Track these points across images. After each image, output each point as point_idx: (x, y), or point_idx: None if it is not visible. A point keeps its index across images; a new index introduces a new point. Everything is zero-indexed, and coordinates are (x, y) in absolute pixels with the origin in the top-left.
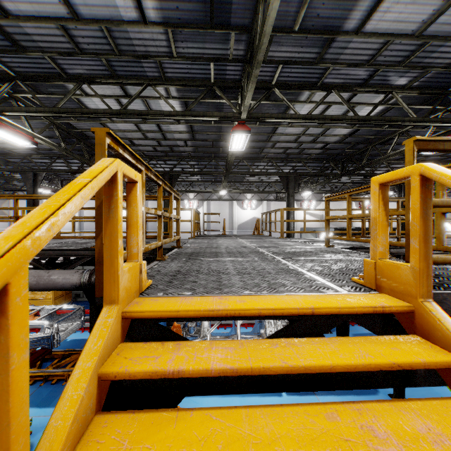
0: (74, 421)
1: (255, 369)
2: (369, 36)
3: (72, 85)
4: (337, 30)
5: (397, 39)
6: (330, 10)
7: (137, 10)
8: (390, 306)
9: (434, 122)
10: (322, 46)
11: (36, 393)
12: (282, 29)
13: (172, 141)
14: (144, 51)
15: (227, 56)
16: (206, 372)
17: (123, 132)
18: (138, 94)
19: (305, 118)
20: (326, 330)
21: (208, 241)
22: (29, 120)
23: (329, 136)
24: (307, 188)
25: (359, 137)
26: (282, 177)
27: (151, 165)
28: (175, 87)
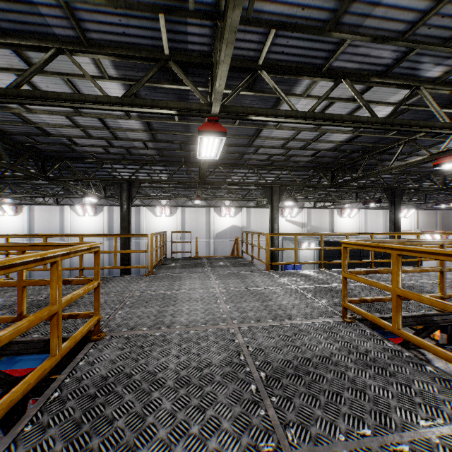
0: None
1: None
2: None
3: None
4: None
5: None
6: None
7: None
8: None
9: None
10: None
11: None
12: None
13: (127, 142)
14: None
15: (186, 4)
16: None
17: (53, 126)
18: (41, 65)
19: (305, 116)
20: None
21: (165, 289)
22: None
23: (323, 142)
24: (291, 197)
25: (358, 144)
26: (266, 188)
27: (107, 169)
28: (107, 57)
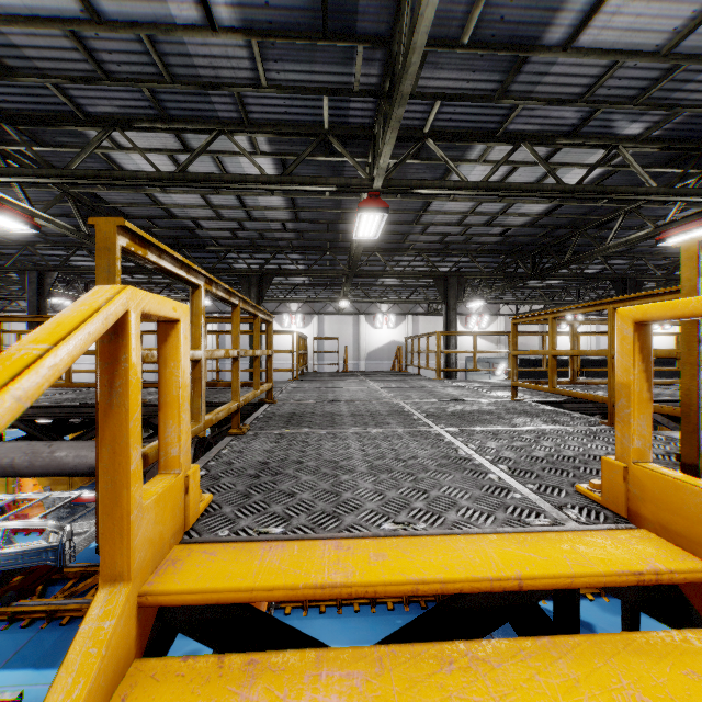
0: None
1: None
2: (585, 55)
3: (96, 132)
4: (532, 44)
5: (631, 59)
6: (523, 10)
7: (199, 6)
8: (670, 572)
9: (685, 195)
10: (507, 70)
11: (35, 642)
12: (443, 41)
13: (262, 223)
14: (212, 76)
15: (351, 85)
16: None
17: (183, 207)
18: (204, 148)
19: (477, 187)
20: (537, 598)
21: (319, 386)
22: (28, 188)
23: (513, 215)
24: (477, 296)
25: (561, 217)
26: (438, 280)
27: (229, 259)
28: (266, 135)
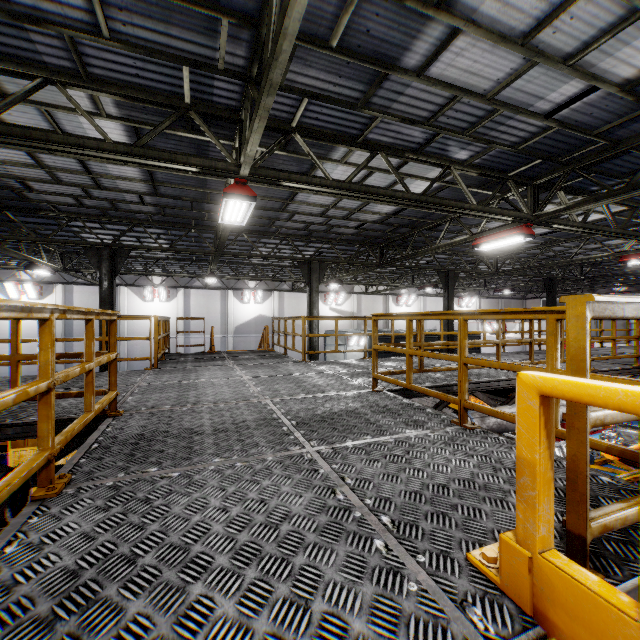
0: None
1: None
2: (434, 84)
3: None
4: (392, 63)
5: (467, 96)
6: (387, 28)
7: None
8: None
9: (495, 213)
10: (369, 82)
11: None
12: (312, 38)
13: (114, 193)
14: (29, 6)
15: (215, 61)
16: None
17: (2, 163)
18: (23, 96)
19: (341, 187)
20: None
21: (180, 379)
22: None
23: (368, 213)
24: (335, 278)
25: (405, 218)
26: (303, 264)
27: (74, 227)
28: (112, 97)
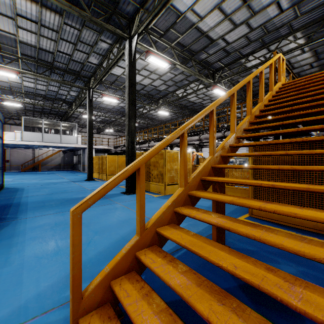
0: (276, 88)
1: (314, 77)
2: None
3: (244, 60)
4: None
5: None
6: None
7: (278, 10)
8: None
9: None
10: None
11: None
12: None
13: (298, 69)
14: (280, 24)
15: None
16: (302, 81)
17: (265, 74)
18: (276, 47)
19: None
20: None
21: None
22: (222, 86)
23: None
24: None
25: None
26: None
27: None
28: (300, 31)
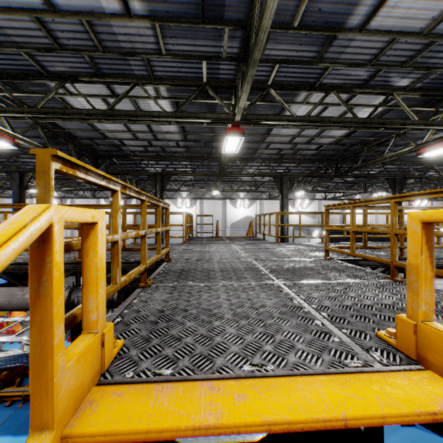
0: None
1: None
2: (374, 34)
3: (55, 84)
4: (339, 27)
5: (403, 37)
6: (333, 5)
7: (120, 1)
8: None
9: (436, 125)
10: (322, 44)
11: (14, 416)
12: (281, 25)
13: (163, 142)
14: (130, 47)
15: (221, 53)
16: None
17: (112, 132)
18: (125, 94)
19: (302, 120)
20: None
21: (200, 248)
22: (11, 119)
23: (324, 137)
24: (300, 188)
25: (355, 138)
26: (276, 178)
27: (142, 165)
28: (165, 86)
